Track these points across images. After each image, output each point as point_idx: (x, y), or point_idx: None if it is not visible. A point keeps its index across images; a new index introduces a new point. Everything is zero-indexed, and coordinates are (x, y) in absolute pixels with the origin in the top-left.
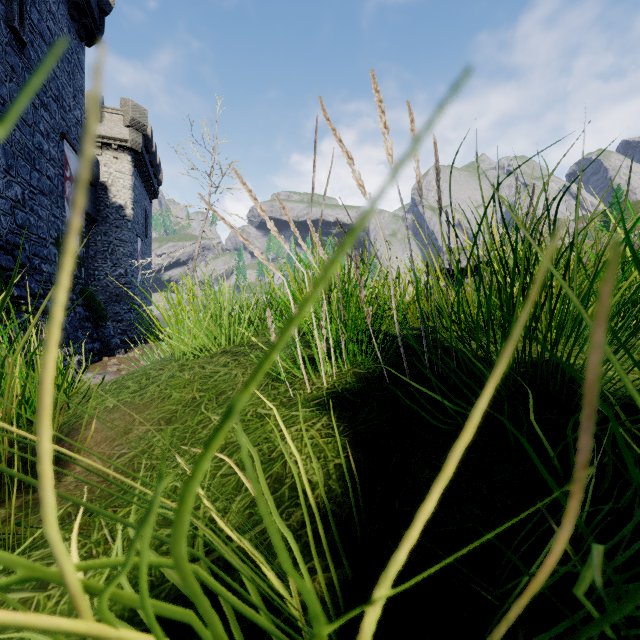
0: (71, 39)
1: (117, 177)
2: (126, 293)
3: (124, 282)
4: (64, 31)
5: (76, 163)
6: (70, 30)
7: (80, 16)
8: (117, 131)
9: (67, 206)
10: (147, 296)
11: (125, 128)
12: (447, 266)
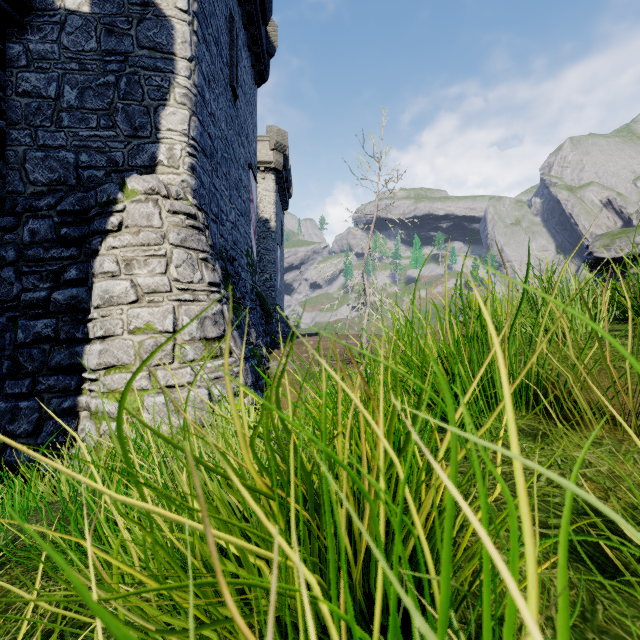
0: (252, 85)
1: (264, 195)
2: (270, 295)
3: (269, 286)
4: (249, 80)
5: (254, 187)
6: (251, 78)
7: (256, 64)
8: (264, 155)
9: (251, 224)
10: (281, 298)
11: (270, 151)
12: (601, 254)
